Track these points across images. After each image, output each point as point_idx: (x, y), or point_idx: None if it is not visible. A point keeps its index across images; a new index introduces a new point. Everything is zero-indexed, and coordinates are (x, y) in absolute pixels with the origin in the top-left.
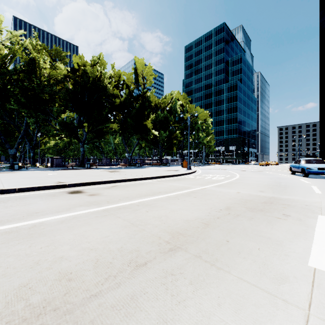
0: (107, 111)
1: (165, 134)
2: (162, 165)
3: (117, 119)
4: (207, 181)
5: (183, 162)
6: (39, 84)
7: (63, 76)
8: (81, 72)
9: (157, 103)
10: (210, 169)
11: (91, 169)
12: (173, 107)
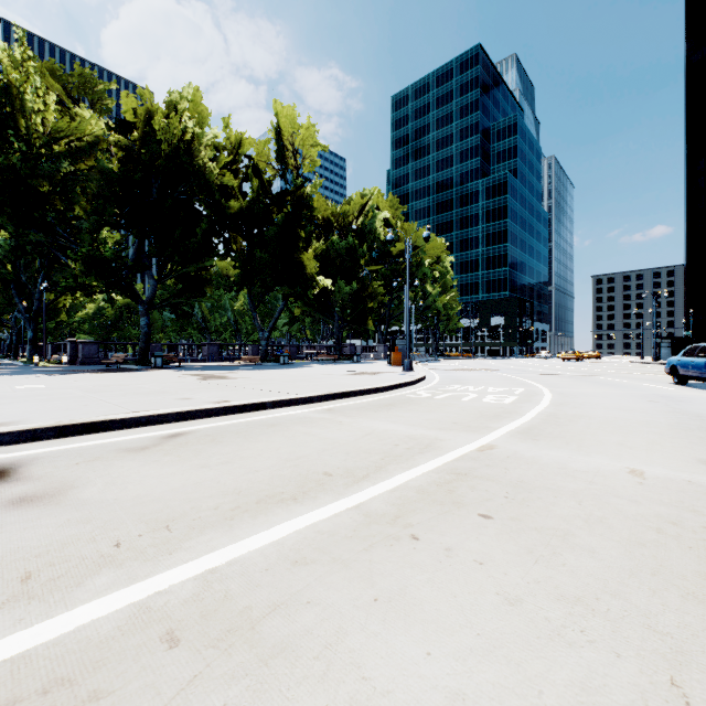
0: (209, 229)
1: (349, 287)
2: (342, 359)
3: (233, 250)
4: (476, 409)
5: (392, 352)
6: (25, 151)
7: (94, 138)
8: (142, 131)
9: (330, 214)
10: (459, 371)
11: (161, 371)
12: (368, 226)
